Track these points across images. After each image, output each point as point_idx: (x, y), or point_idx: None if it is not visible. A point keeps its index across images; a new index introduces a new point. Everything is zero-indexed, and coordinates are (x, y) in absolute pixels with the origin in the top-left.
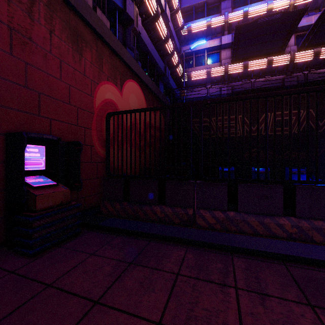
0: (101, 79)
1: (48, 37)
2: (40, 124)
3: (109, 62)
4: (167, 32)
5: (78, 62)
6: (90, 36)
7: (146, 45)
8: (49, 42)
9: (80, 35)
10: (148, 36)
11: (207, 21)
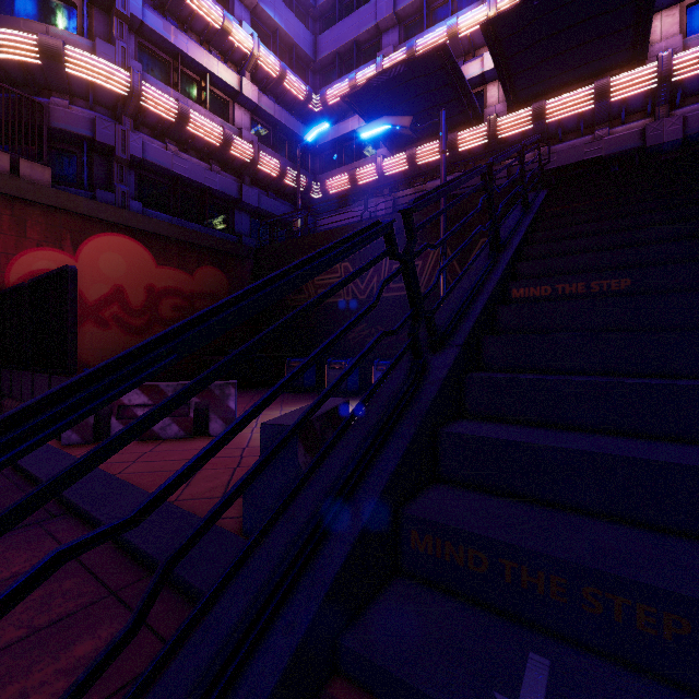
0: (23, 248)
1: None
2: None
3: (43, 222)
4: (224, 134)
5: None
6: None
7: (167, 169)
8: None
9: None
10: (186, 149)
11: (349, 80)
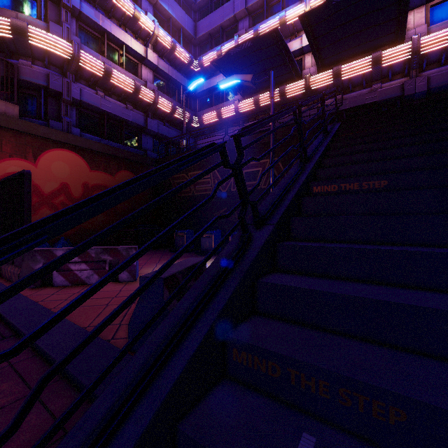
0: None
1: None
2: None
3: (13, 141)
4: (135, 85)
5: None
6: None
7: (97, 107)
8: None
9: None
10: (110, 94)
11: (217, 51)
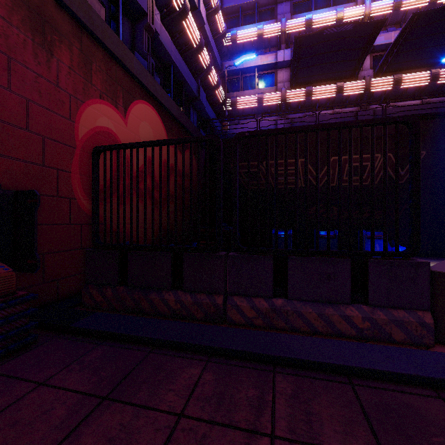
0: (89, 96)
1: None
2: None
3: (103, 70)
4: (201, 38)
5: (46, 65)
6: (67, 26)
7: (168, 53)
8: None
9: (49, 22)
10: (172, 41)
11: (258, 29)
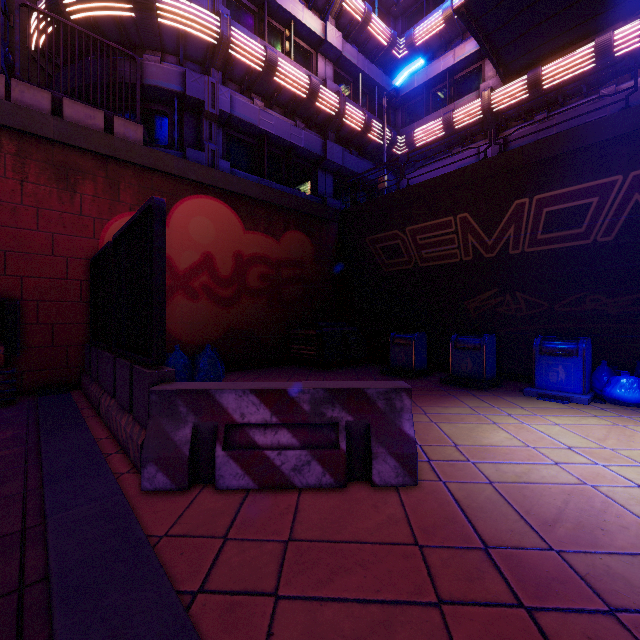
0: (116, 213)
1: (19, 188)
2: (7, 283)
3: (135, 184)
4: (311, 83)
5: (70, 202)
6: (92, 163)
7: (254, 125)
8: (19, 194)
9: (73, 168)
10: (271, 105)
11: (443, 10)
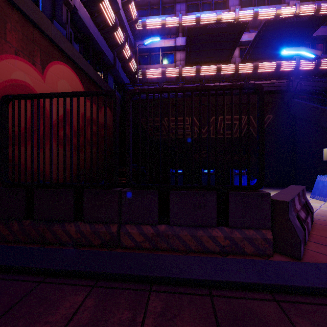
0: (2, 51)
1: None
2: None
3: (19, 30)
4: (116, 19)
5: None
6: None
7: (87, 27)
8: None
9: None
10: (91, 18)
11: (162, 19)
